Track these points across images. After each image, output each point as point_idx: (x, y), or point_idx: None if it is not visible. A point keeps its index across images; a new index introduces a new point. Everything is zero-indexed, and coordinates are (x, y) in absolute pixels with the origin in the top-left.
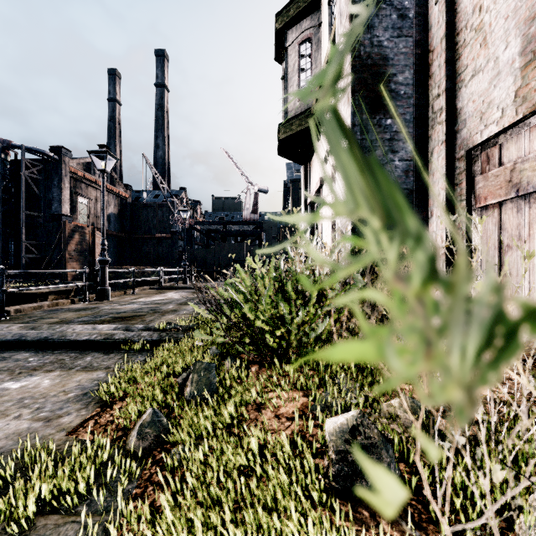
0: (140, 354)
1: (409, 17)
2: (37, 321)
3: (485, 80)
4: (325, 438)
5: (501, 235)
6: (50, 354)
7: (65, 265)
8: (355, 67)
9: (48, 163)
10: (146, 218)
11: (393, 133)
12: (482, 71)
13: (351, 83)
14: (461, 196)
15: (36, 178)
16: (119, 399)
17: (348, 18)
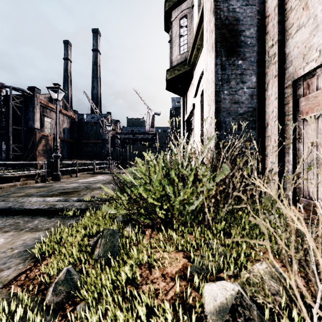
0: (72, 219)
1: None
2: (10, 194)
3: (306, 32)
4: (203, 305)
5: (318, 138)
6: (11, 219)
7: (36, 159)
8: (217, 25)
9: (26, 97)
10: (87, 130)
11: (242, 70)
12: (304, 26)
13: (214, 36)
14: (288, 112)
15: (19, 106)
16: (48, 256)
17: None
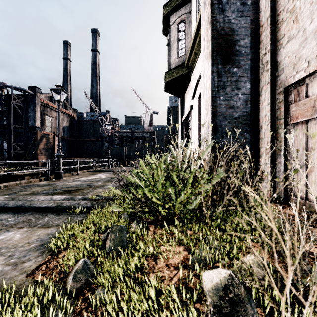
0: (79, 216)
1: (248, 4)
2: (17, 193)
3: (296, 43)
4: (202, 288)
5: (307, 141)
6: (22, 216)
7: (37, 157)
8: (214, 35)
9: (27, 96)
10: (86, 129)
11: (237, 77)
12: (295, 38)
13: (211, 45)
14: (280, 116)
15: (20, 105)
16: (63, 249)
17: (209, 5)
